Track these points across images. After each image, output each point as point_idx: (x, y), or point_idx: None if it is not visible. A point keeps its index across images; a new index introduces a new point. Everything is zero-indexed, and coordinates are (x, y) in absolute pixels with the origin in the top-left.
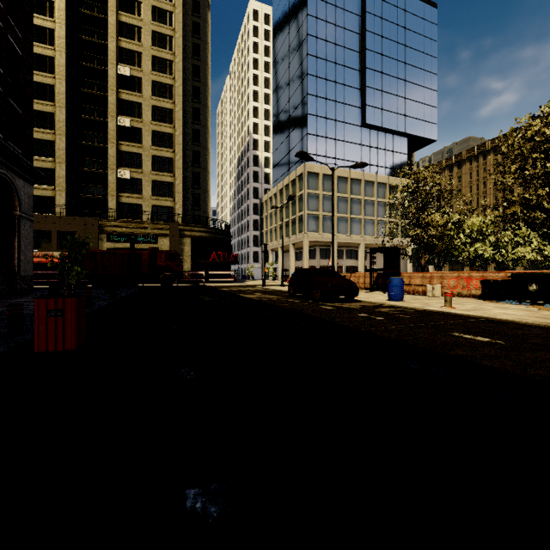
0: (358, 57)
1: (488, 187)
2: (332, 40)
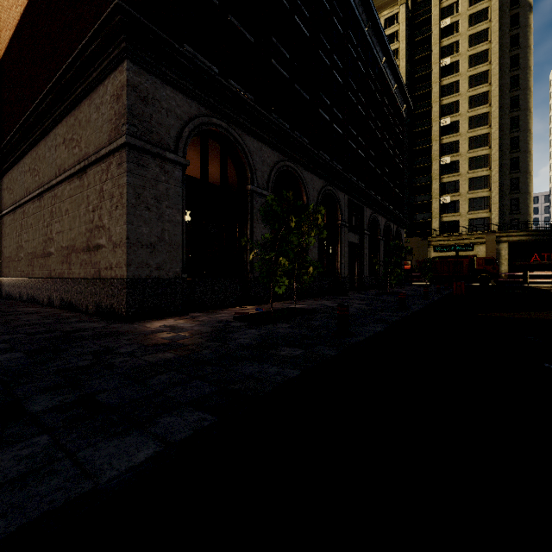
0: None
1: None
2: None
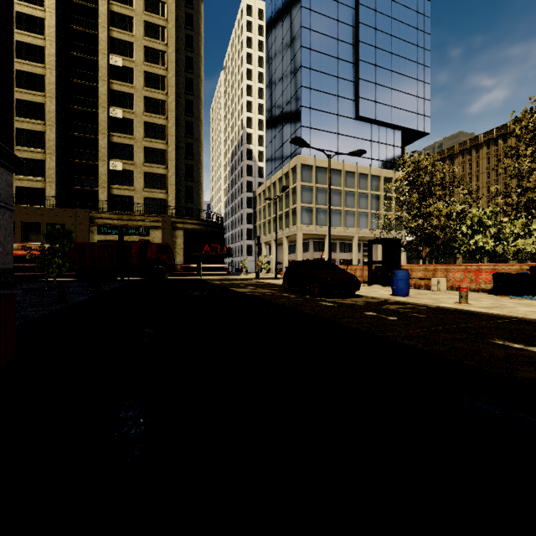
0: (352, 49)
1: (481, 181)
2: (325, 33)
